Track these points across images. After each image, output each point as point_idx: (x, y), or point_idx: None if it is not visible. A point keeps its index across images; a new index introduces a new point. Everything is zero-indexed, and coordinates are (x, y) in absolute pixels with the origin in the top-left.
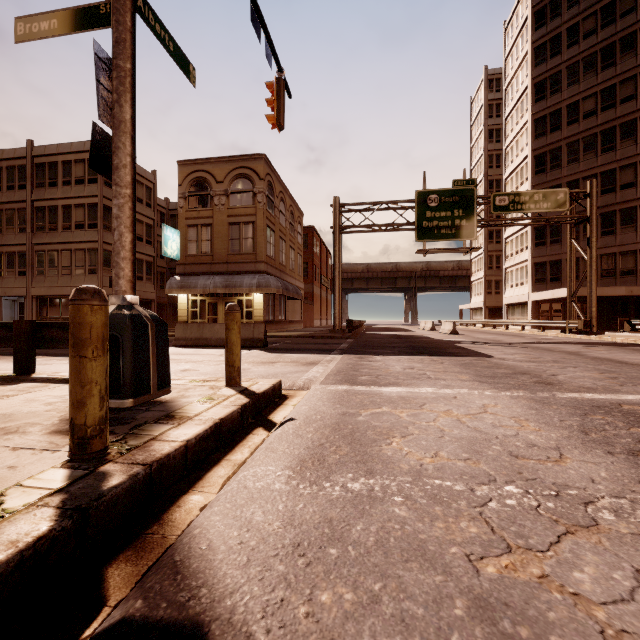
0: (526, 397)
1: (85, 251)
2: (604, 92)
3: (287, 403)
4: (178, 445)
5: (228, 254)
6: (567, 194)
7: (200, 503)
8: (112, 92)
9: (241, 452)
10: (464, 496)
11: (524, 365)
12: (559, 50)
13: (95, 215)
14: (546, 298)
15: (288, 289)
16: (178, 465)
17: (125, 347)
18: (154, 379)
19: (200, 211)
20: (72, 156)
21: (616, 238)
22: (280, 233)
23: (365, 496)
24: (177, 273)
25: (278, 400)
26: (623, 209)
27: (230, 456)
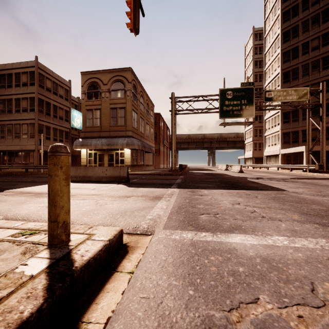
0: None
1: (28, 124)
2: (324, 35)
3: (123, 267)
4: None
5: (110, 126)
6: (308, 90)
7: None
8: None
9: None
10: None
11: (323, 199)
12: (297, 13)
13: (33, 104)
14: (290, 152)
15: (145, 146)
16: None
17: None
18: None
19: (94, 101)
20: (20, 70)
21: None
22: (140, 115)
23: None
24: (80, 137)
25: (114, 258)
26: None
27: None
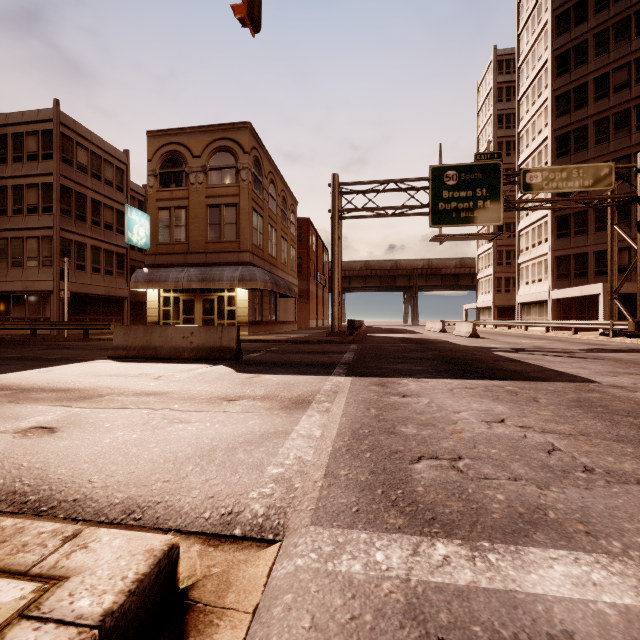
0: None
1: (39, 239)
2: (639, 61)
3: None
4: None
5: (206, 242)
6: (613, 169)
7: None
8: None
9: None
10: None
11: None
12: (585, 17)
13: (50, 197)
14: (572, 296)
15: (278, 284)
16: None
17: None
18: None
19: (173, 191)
20: (24, 127)
21: None
22: (270, 220)
23: None
24: (146, 265)
25: None
26: None
27: None
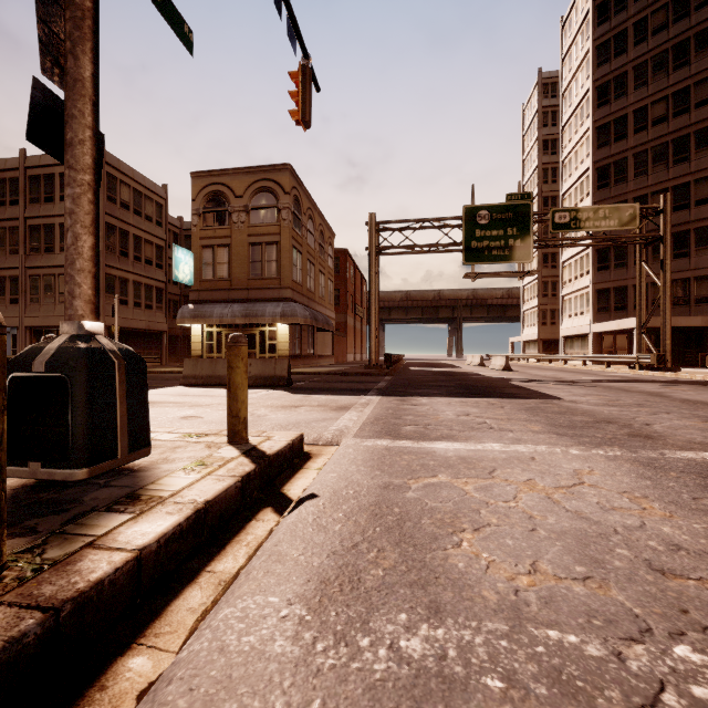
0: (627, 458)
1: None
2: (676, 95)
3: (309, 466)
4: (123, 559)
5: (248, 279)
6: (637, 210)
7: (142, 679)
8: (64, 39)
9: (234, 555)
10: (611, 675)
11: (604, 410)
12: (625, 48)
13: None
14: (610, 329)
15: (317, 319)
16: (121, 593)
17: (76, 394)
18: (123, 437)
19: (216, 230)
20: None
21: (690, 261)
22: (308, 255)
23: (433, 675)
24: (190, 301)
25: (298, 461)
26: (698, 228)
27: (216, 564)
